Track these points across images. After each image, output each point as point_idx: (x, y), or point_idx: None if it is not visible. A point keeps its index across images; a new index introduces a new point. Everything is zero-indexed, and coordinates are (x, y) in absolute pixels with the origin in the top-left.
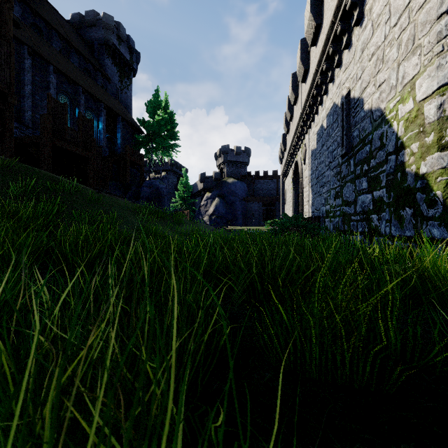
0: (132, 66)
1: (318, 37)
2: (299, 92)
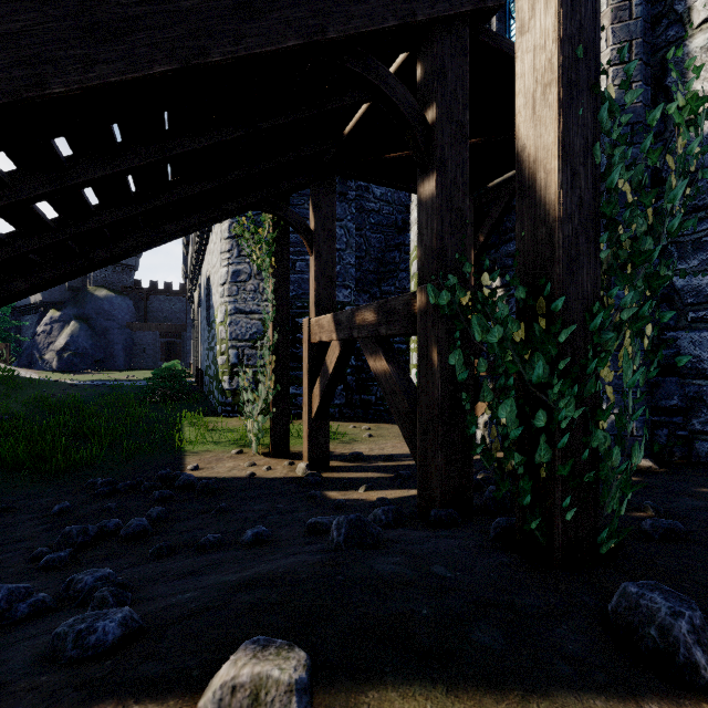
0: None
1: None
2: None
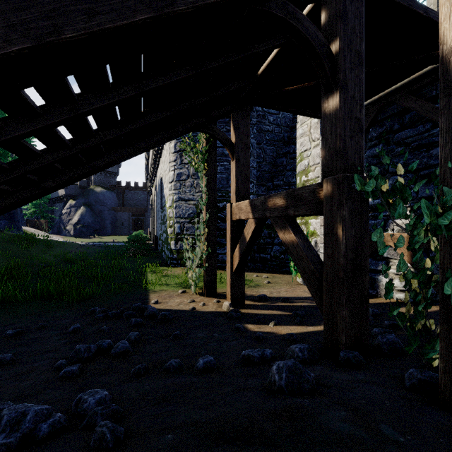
0: None
1: None
2: None
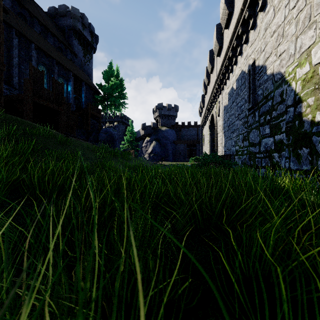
0: (93, 45)
1: (230, 22)
2: (214, 64)
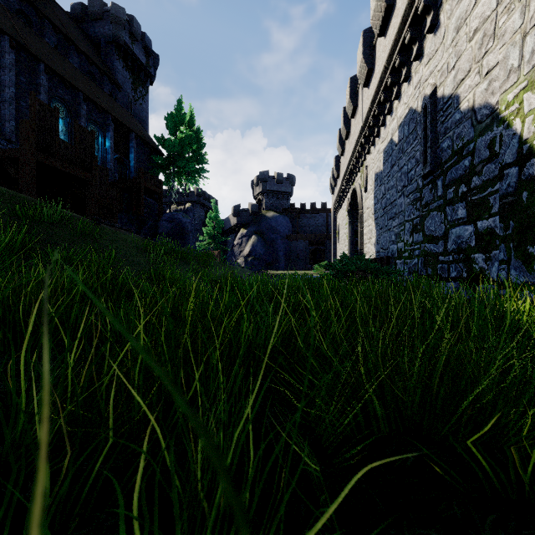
0: (149, 71)
1: (388, 24)
2: (358, 101)
